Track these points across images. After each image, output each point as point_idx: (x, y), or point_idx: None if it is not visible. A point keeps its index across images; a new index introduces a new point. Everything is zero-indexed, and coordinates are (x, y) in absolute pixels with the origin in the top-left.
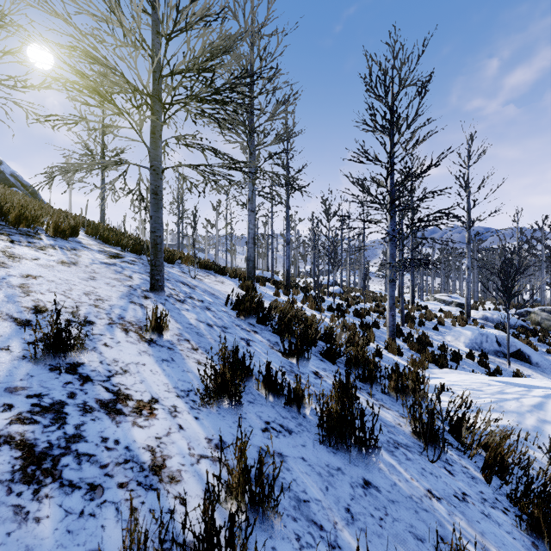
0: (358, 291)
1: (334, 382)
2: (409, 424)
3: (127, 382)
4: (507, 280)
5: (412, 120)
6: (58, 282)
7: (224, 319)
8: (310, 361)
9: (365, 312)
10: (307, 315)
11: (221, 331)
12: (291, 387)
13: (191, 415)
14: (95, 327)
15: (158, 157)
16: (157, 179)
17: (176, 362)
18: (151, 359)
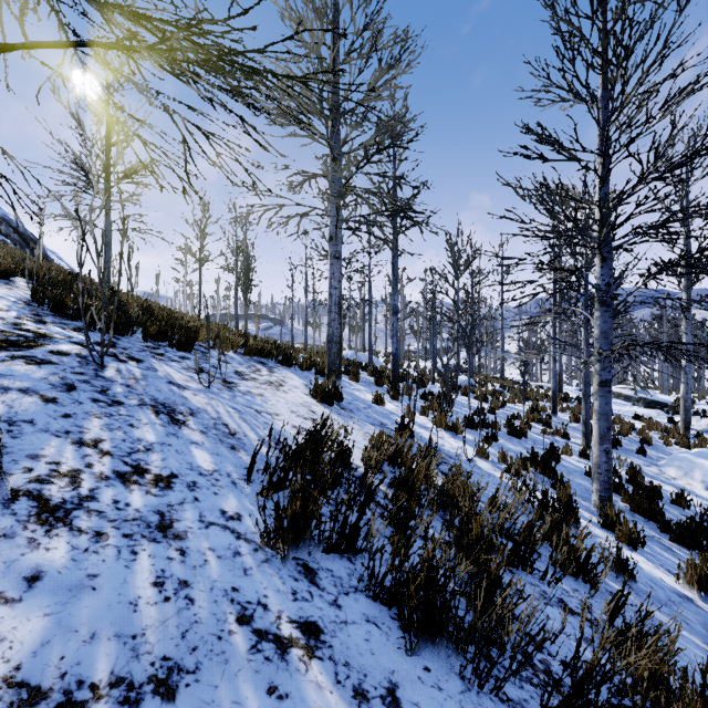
0: (495, 381)
1: None
2: None
3: None
4: None
5: (653, 62)
6: None
7: (198, 588)
8: None
9: (527, 426)
10: (438, 449)
11: None
12: None
13: None
14: None
15: None
16: None
17: None
18: None
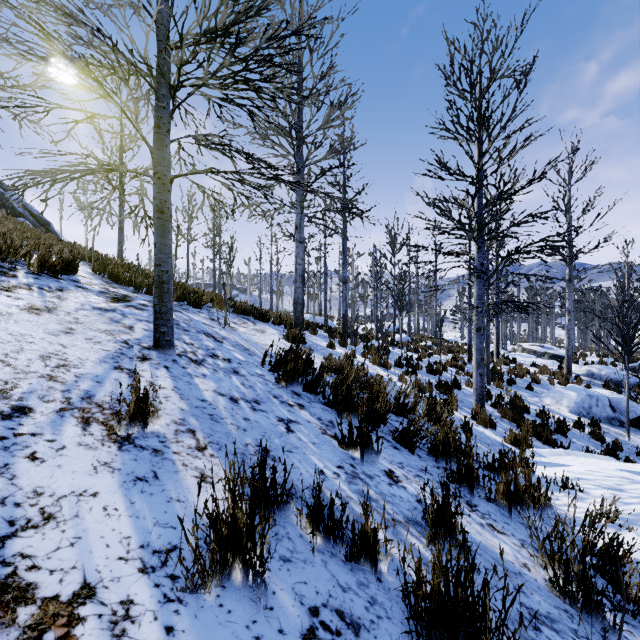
0: (429, 339)
1: (417, 489)
2: (544, 569)
3: (41, 548)
4: (627, 328)
5: (507, 120)
6: (5, 339)
7: (257, 388)
8: (379, 450)
9: (441, 367)
10: (370, 373)
11: (250, 409)
12: (354, 511)
13: (159, 623)
14: (30, 419)
15: (165, 160)
16: (162, 191)
17: (161, 482)
18: (114, 479)
